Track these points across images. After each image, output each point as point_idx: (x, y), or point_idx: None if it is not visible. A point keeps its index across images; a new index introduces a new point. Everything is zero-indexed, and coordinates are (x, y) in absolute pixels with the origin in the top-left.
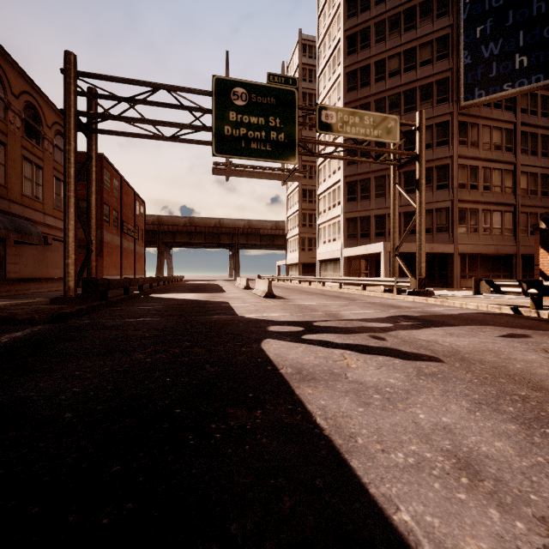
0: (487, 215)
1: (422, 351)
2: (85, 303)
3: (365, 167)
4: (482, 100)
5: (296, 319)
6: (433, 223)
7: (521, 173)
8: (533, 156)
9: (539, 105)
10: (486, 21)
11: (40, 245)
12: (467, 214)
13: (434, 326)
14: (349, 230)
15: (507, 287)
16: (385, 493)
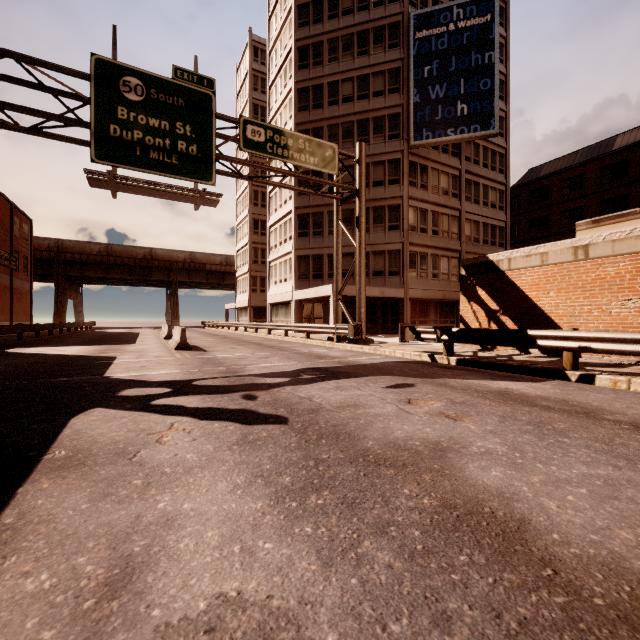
0: (436, 260)
1: (280, 411)
2: None
3: (318, 199)
4: (429, 142)
5: (178, 377)
6: (385, 266)
7: (465, 220)
8: (476, 204)
9: (481, 156)
10: (433, 62)
11: None
12: (417, 258)
13: (333, 379)
14: (301, 269)
15: (426, 334)
16: None
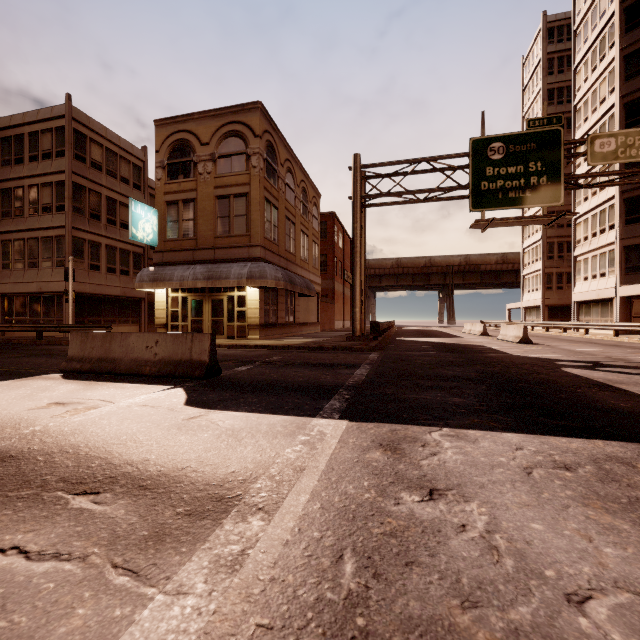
0: None
1: None
2: (368, 341)
3: None
4: None
5: (577, 359)
6: None
7: None
8: None
9: None
10: None
11: (306, 297)
12: None
13: None
14: (629, 261)
15: None
16: None
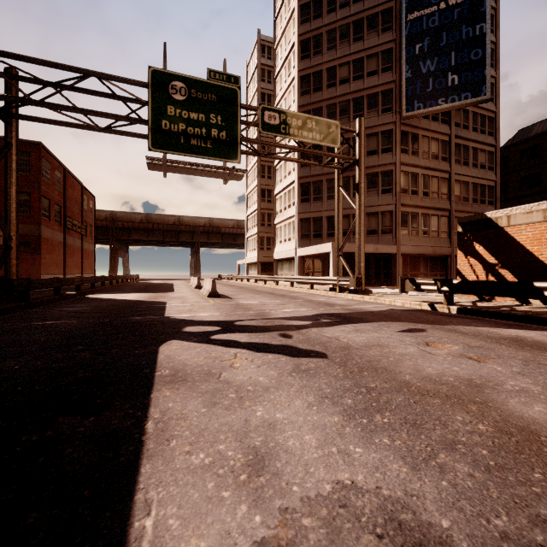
0: (426, 219)
1: (316, 347)
2: None
3: (318, 170)
4: (421, 112)
5: (221, 319)
6: (379, 225)
7: (455, 181)
8: (466, 166)
9: (471, 121)
10: (424, 39)
11: None
12: (408, 218)
13: (349, 323)
14: (303, 230)
15: (426, 285)
16: (150, 498)
